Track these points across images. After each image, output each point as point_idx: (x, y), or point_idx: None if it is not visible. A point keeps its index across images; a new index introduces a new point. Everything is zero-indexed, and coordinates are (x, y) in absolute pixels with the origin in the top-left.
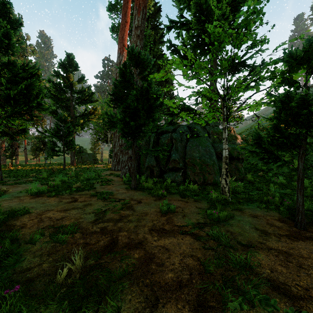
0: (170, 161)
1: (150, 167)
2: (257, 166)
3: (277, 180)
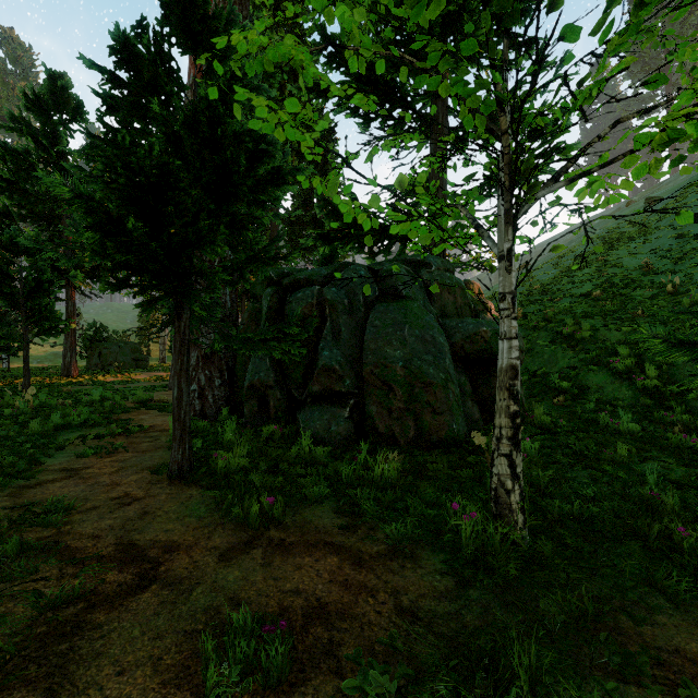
0: (315, 371)
1: (258, 390)
2: (546, 379)
3: (616, 423)
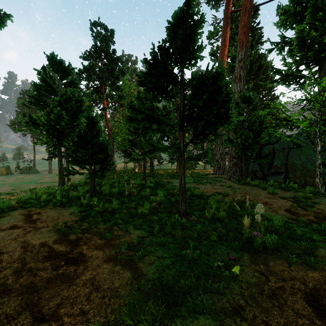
0: (272, 166)
1: (253, 172)
2: None
3: None
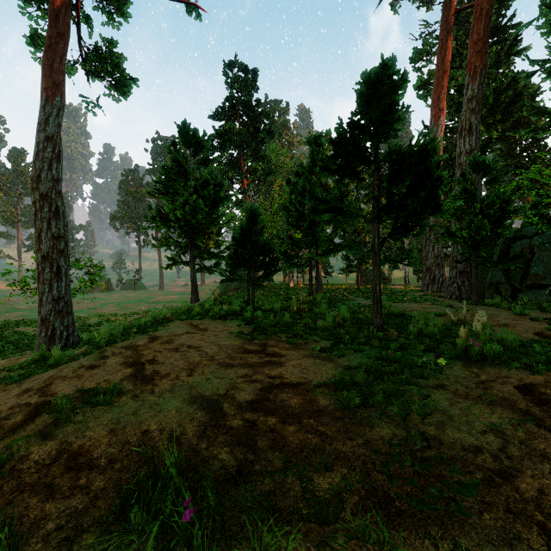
0: (528, 275)
1: (494, 285)
2: None
3: None
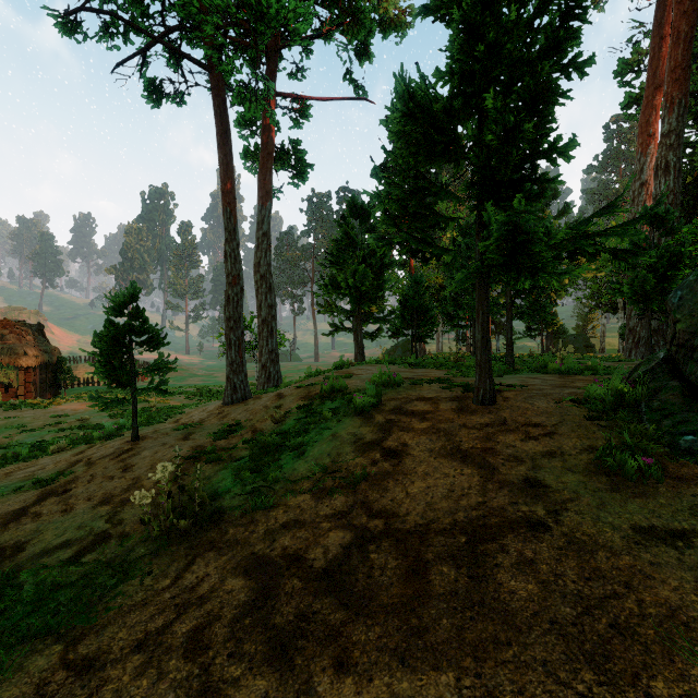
0: None
1: None
2: None
3: None
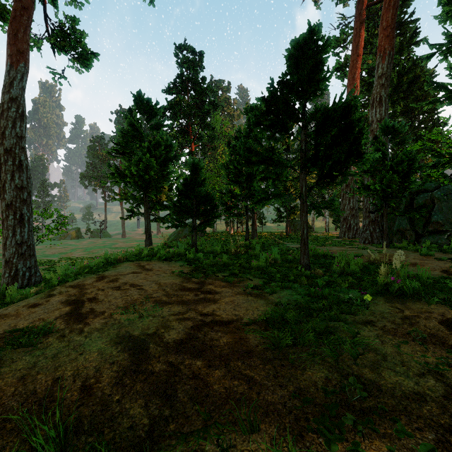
0: (430, 223)
1: (401, 231)
2: None
3: None
